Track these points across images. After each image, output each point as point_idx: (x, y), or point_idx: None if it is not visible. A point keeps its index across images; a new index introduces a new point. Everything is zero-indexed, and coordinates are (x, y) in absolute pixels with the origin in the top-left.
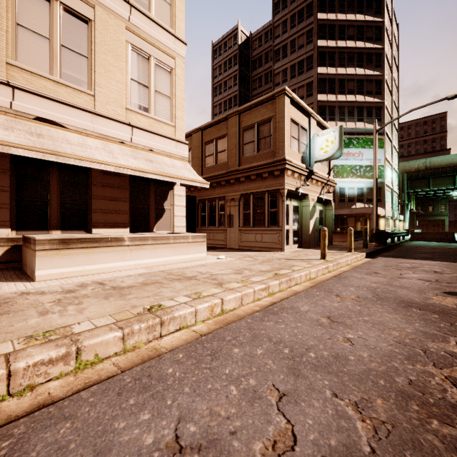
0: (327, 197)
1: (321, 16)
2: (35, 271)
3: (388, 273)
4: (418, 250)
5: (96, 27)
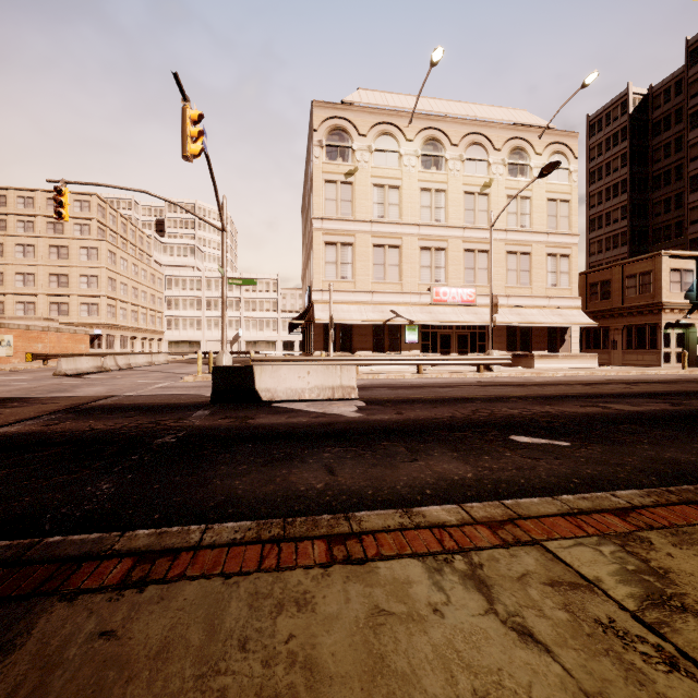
0: None
1: None
2: (534, 365)
3: None
4: None
5: (532, 254)
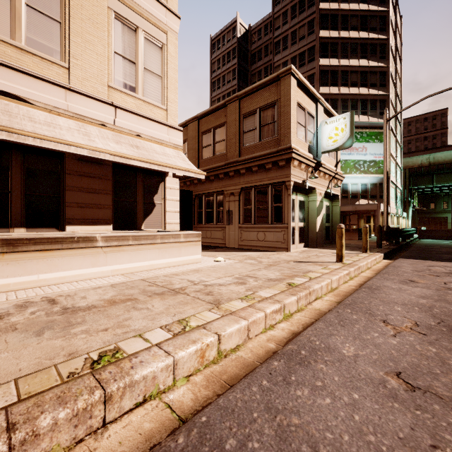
0: (334, 191)
1: (323, 6)
2: None
3: (428, 281)
4: (437, 249)
5: None
